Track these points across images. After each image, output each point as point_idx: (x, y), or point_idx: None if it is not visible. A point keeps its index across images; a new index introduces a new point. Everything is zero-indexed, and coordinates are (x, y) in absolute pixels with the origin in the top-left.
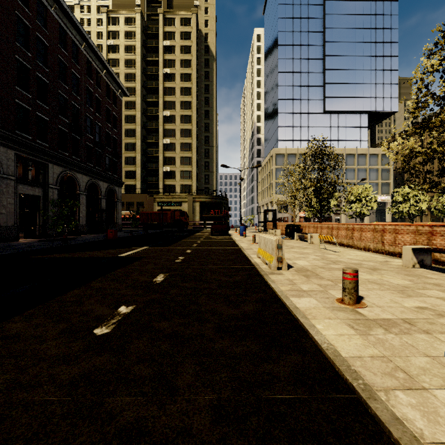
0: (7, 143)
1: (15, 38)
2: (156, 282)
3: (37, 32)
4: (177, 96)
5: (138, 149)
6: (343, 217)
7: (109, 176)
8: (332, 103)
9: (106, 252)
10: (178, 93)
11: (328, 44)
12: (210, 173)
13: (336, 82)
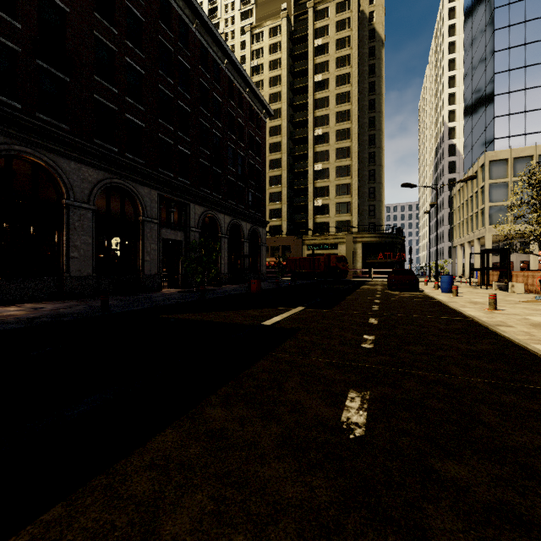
0: (151, 183)
1: (158, 66)
2: (354, 433)
3: (179, 55)
4: (331, 106)
5: (284, 182)
6: None
7: (252, 215)
8: None
9: (245, 313)
10: (332, 103)
11: None
12: (376, 203)
13: None
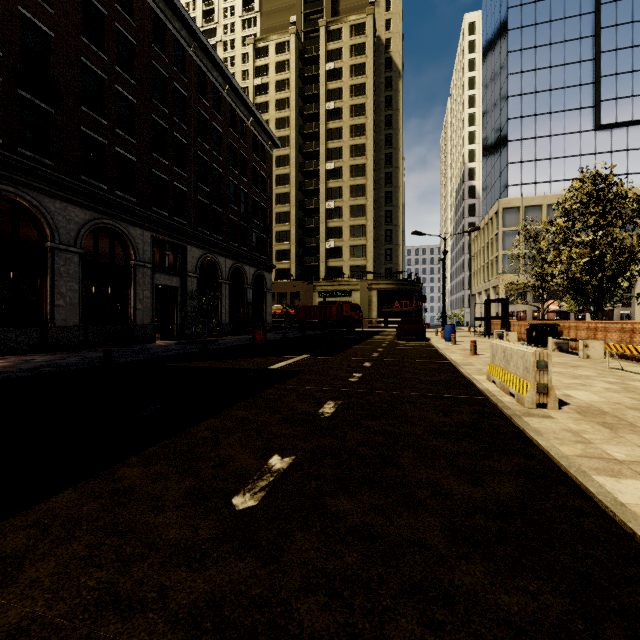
0: (144, 223)
1: (152, 94)
2: (324, 415)
3: (175, 82)
4: (345, 139)
5: (293, 220)
6: (639, 310)
7: (257, 258)
8: (613, 109)
9: (252, 361)
10: (346, 135)
11: (606, 7)
12: (393, 246)
13: (622, 71)
